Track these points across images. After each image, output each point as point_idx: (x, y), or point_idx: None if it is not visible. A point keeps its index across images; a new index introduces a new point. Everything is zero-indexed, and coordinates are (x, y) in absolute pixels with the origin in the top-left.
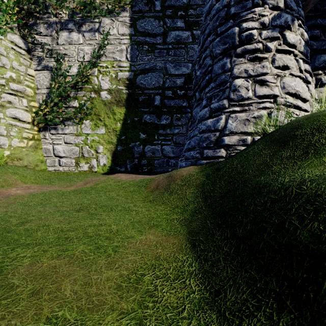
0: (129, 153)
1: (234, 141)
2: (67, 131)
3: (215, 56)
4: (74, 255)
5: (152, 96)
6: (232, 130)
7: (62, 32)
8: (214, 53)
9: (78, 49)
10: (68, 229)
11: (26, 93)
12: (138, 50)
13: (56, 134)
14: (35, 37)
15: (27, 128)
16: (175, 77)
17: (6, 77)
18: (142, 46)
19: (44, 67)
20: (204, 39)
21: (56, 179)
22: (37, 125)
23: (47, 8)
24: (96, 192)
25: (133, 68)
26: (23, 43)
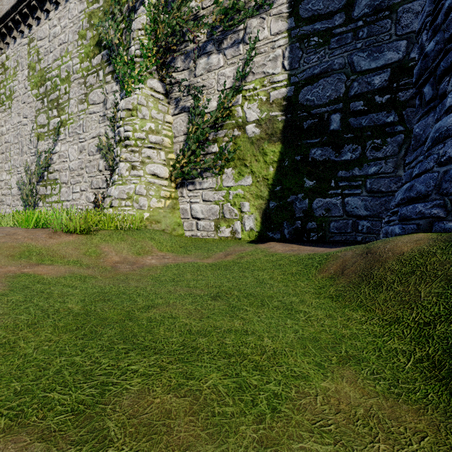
0: (287, 211)
1: None
2: (205, 185)
3: None
4: (200, 393)
5: (325, 116)
6: None
7: (200, 59)
8: None
9: (218, 75)
10: (198, 330)
11: (164, 144)
12: (302, 48)
13: (194, 190)
14: (173, 76)
15: (165, 185)
16: (371, 73)
17: (146, 129)
18: (309, 39)
19: (181, 109)
20: None
21: (193, 246)
22: (175, 180)
23: (184, 36)
24: (239, 269)
25: (294, 79)
26: (161, 87)
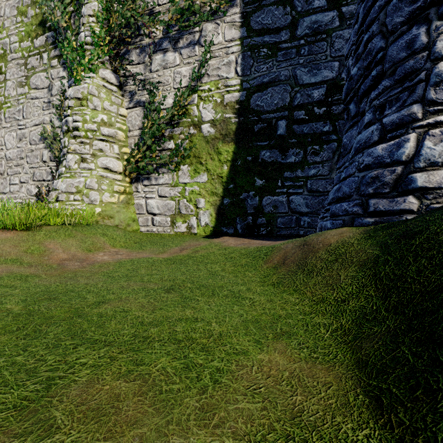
0: (240, 208)
1: (438, 181)
2: (161, 181)
3: (391, 31)
4: (149, 376)
5: (273, 121)
6: (432, 159)
7: (156, 55)
8: (389, 25)
9: (174, 72)
10: (150, 321)
11: (117, 137)
12: (253, 57)
13: (149, 185)
14: (127, 68)
15: (119, 180)
16: (311, 87)
17: (98, 120)
18: (259, 50)
19: (136, 103)
20: (366, 9)
21: (148, 242)
22: (129, 175)
23: (139, 30)
24: (193, 263)
25: (246, 85)
26: (114, 78)
